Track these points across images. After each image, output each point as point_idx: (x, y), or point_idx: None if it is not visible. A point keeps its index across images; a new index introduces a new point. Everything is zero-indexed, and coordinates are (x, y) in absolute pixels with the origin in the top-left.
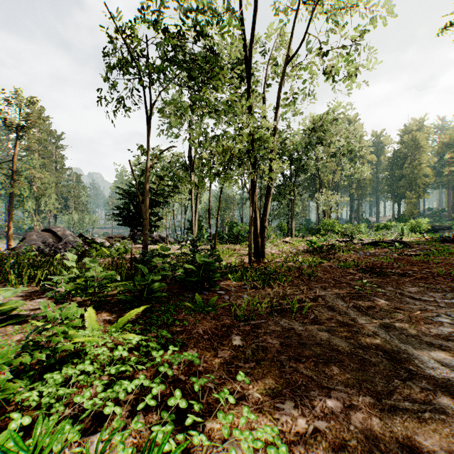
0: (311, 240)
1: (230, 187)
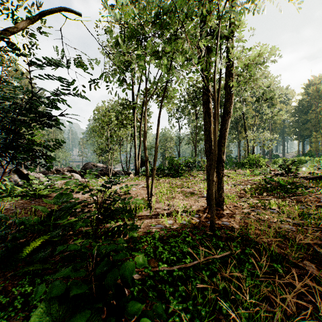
0: (245, 172)
1: (176, 92)
